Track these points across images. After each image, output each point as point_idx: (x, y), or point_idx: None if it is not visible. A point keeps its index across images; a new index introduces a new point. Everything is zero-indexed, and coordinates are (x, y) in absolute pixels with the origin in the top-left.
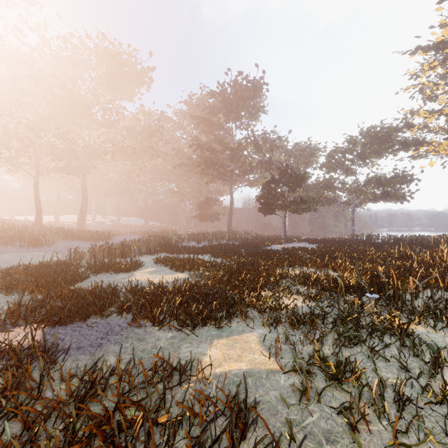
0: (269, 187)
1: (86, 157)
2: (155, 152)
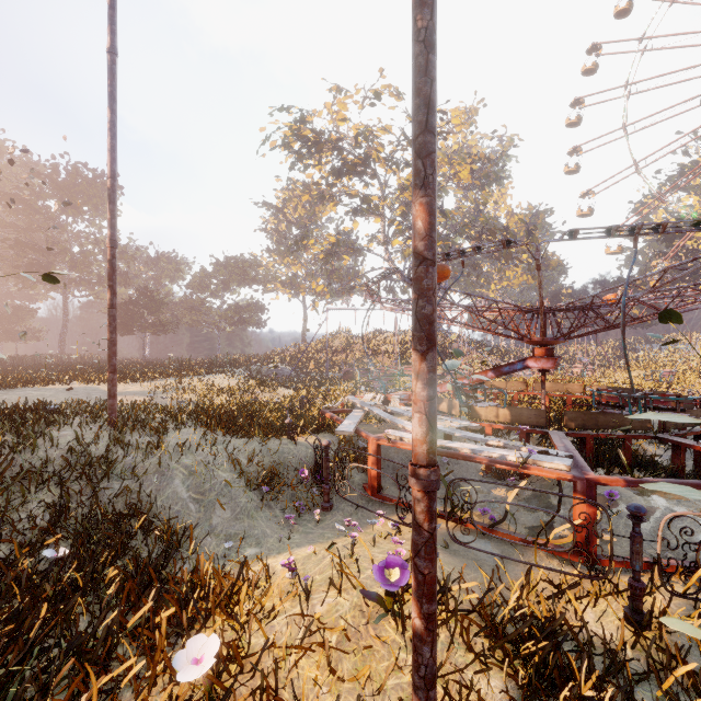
0: (128, 308)
1: None
2: None
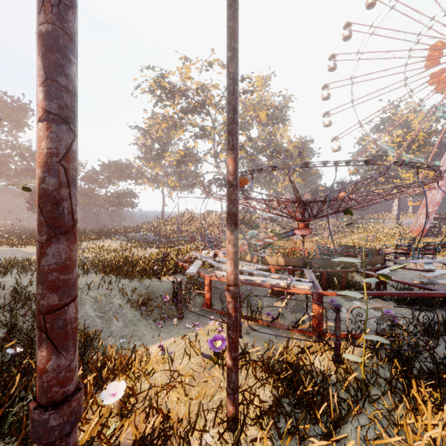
0: None
1: None
2: None
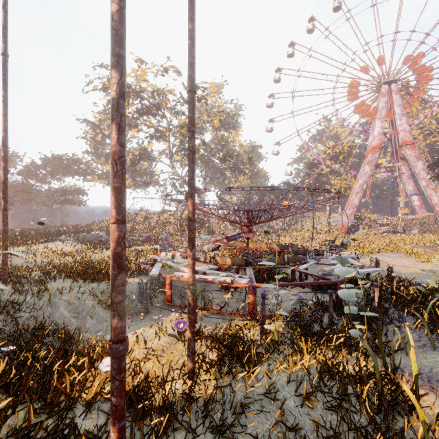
0: None
1: None
2: None
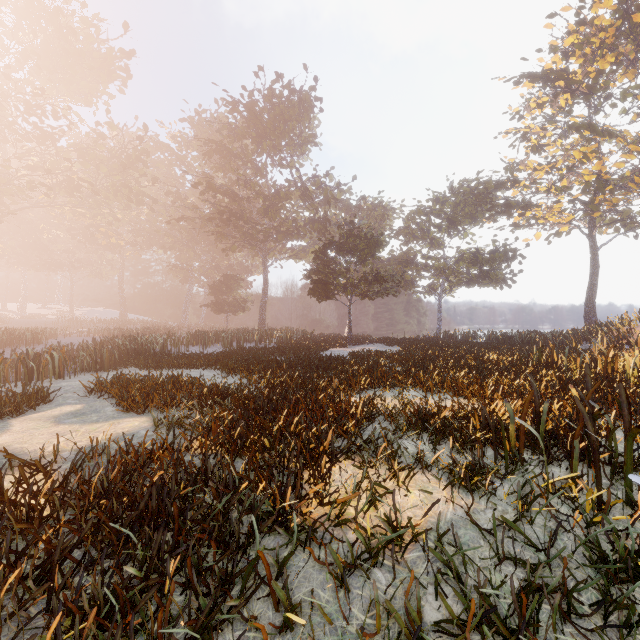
0: (326, 255)
1: None
2: (134, 195)
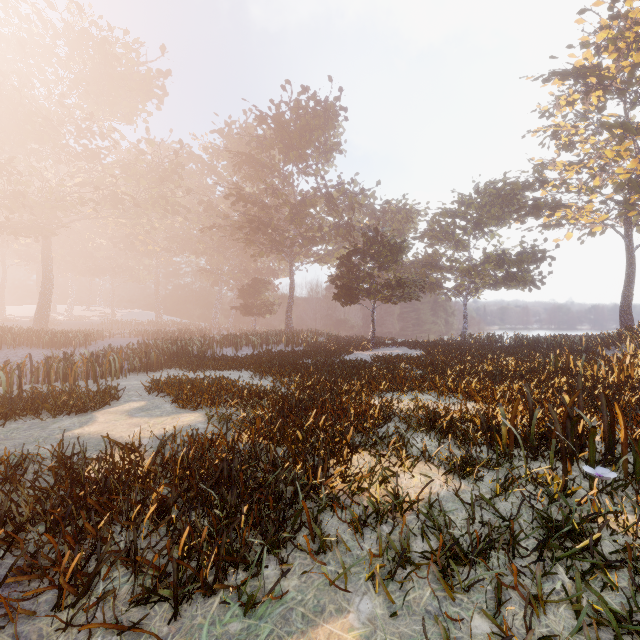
0: (350, 262)
1: (47, 208)
2: (170, 205)
